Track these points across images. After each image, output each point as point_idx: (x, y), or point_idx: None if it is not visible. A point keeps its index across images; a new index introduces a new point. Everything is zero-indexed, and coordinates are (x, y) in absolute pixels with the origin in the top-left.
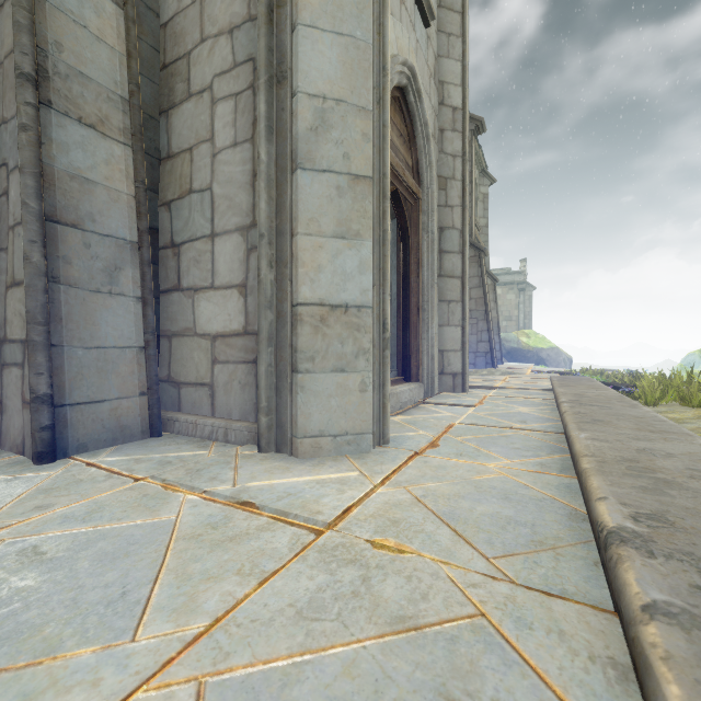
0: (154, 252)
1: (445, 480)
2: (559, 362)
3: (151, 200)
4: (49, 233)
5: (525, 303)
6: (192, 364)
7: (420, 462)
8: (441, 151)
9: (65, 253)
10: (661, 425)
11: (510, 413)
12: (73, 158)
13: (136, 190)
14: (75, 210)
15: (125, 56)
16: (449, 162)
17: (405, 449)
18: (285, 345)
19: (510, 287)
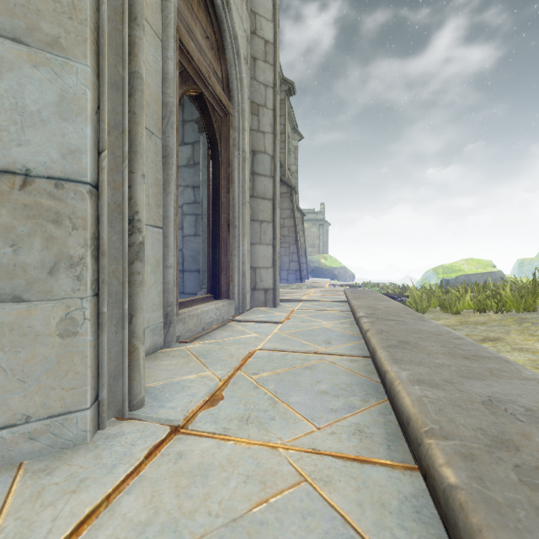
0: None
1: (188, 536)
2: (346, 277)
3: None
4: None
5: (323, 235)
6: None
7: (167, 461)
8: (254, 78)
9: None
10: (465, 345)
11: (315, 330)
12: None
13: None
14: None
15: None
16: (261, 90)
17: (162, 419)
18: None
19: (314, 223)
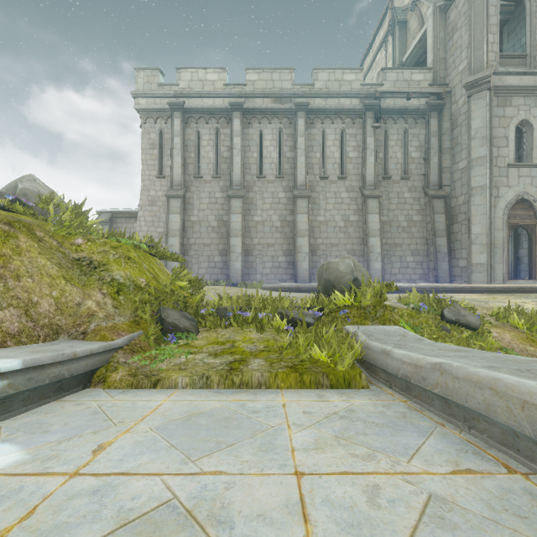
0: (450, 251)
1: None
2: None
3: (449, 242)
4: (436, 254)
5: None
6: (457, 272)
7: None
8: None
9: (438, 257)
10: None
11: None
12: (438, 243)
13: (447, 244)
14: (439, 250)
15: (445, 222)
16: None
17: None
18: (471, 269)
19: None
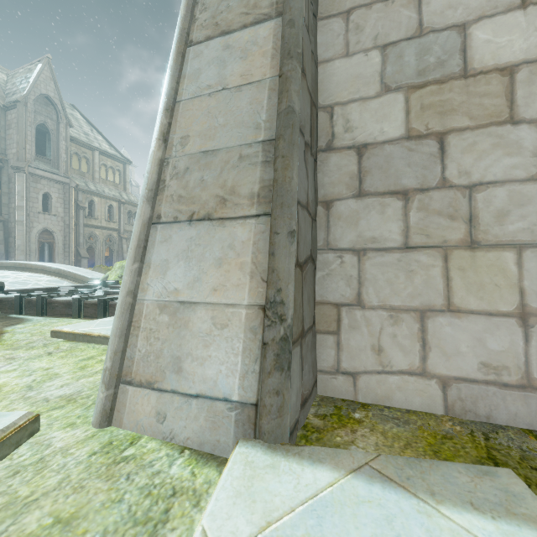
0: (8, 253)
1: None
2: None
3: (8, 247)
4: None
5: None
6: None
7: None
8: (65, 232)
9: None
10: None
11: None
12: None
13: (5, 248)
14: None
15: (4, 236)
16: (67, 233)
17: None
18: None
19: None
